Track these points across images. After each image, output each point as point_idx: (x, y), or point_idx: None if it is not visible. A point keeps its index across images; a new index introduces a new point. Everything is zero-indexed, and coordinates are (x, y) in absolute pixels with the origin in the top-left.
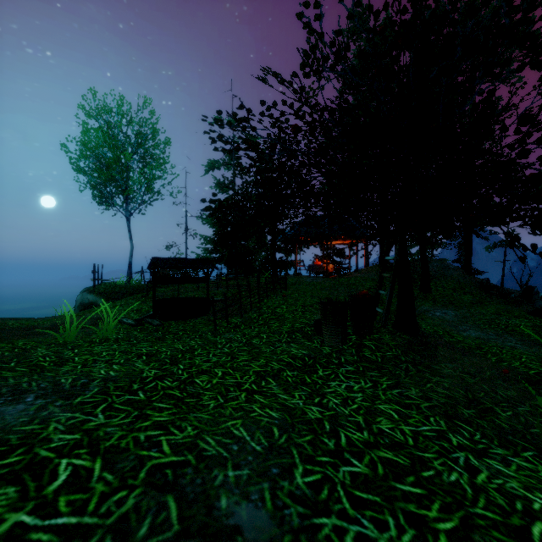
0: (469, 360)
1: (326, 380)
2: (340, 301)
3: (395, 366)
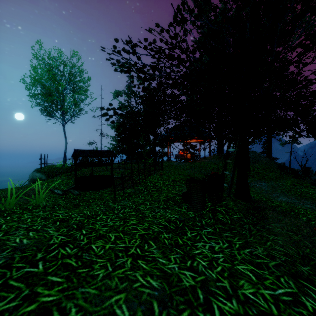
0: (289, 220)
1: (193, 241)
2: (196, 177)
3: (240, 226)
